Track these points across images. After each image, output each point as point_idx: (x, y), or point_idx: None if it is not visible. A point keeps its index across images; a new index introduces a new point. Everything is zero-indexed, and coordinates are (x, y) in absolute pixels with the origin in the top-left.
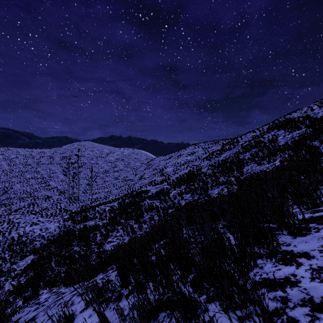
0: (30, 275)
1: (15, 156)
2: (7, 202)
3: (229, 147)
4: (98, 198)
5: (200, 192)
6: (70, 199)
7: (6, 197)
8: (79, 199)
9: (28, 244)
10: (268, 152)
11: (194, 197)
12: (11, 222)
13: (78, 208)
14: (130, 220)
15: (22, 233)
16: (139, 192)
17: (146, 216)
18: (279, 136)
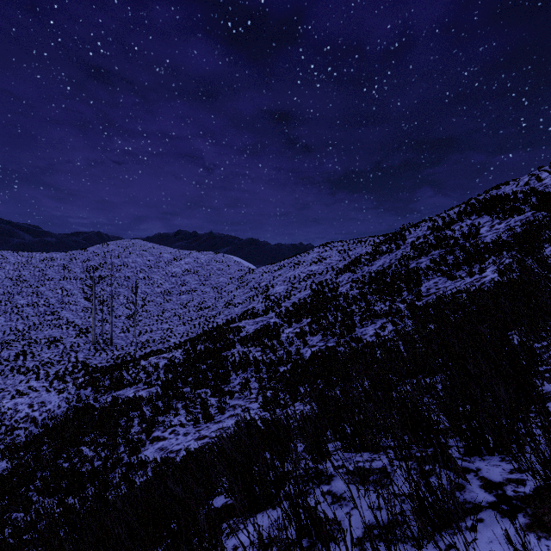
0: None
1: None
2: None
3: (389, 247)
4: (150, 342)
5: (339, 332)
6: (96, 344)
7: None
8: (115, 344)
9: (2, 435)
10: (467, 255)
11: (328, 342)
12: None
13: (111, 360)
14: (203, 388)
15: None
16: (223, 330)
17: (235, 379)
18: (481, 226)
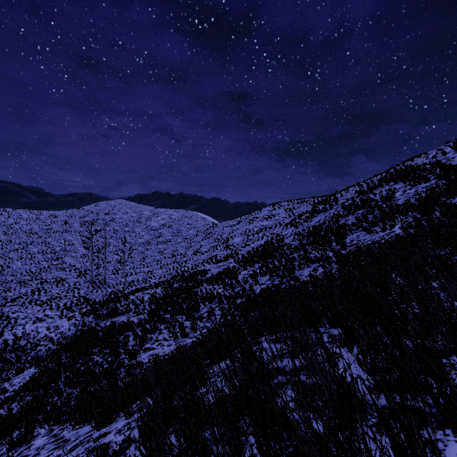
0: (25, 401)
1: (15, 221)
2: (2, 288)
3: (324, 207)
4: (135, 281)
5: (282, 273)
6: (93, 283)
7: (1, 279)
8: (107, 283)
9: (29, 350)
10: (382, 215)
11: (274, 281)
12: (6, 318)
13: (105, 296)
14: (179, 315)
15: (20, 335)
16: (193, 272)
17: (203, 309)
18: (396, 191)
